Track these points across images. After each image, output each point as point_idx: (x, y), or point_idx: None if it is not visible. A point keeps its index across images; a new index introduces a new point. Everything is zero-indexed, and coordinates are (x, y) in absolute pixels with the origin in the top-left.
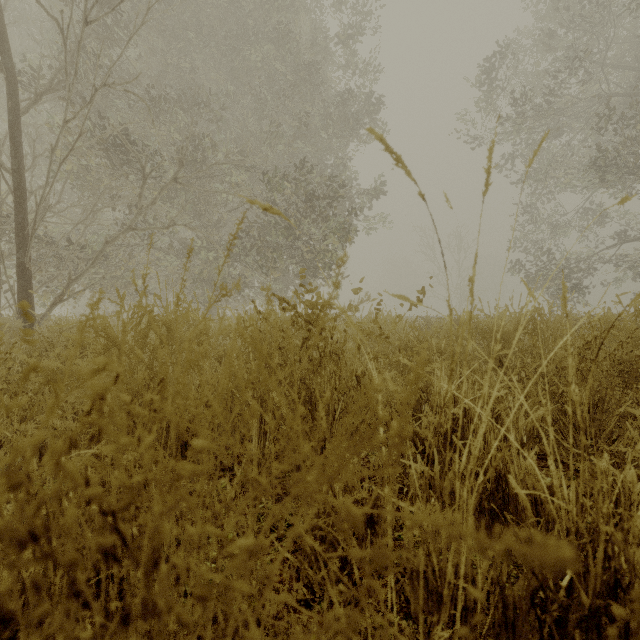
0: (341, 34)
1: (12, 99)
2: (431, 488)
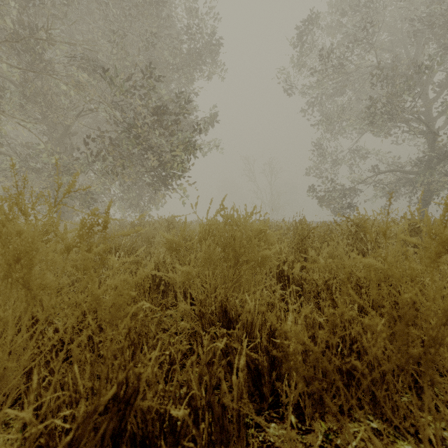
0: None
1: None
2: None
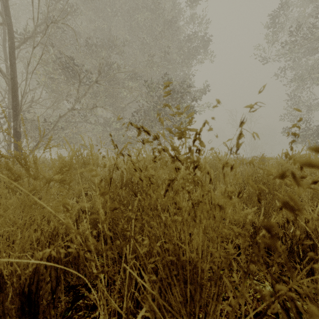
0: (187, 2)
1: (10, 40)
2: None
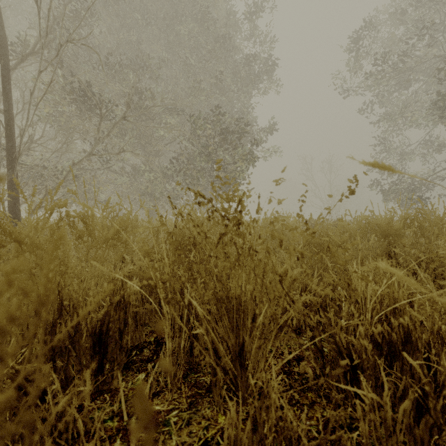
0: (246, 13)
1: (4, 58)
2: (358, 397)
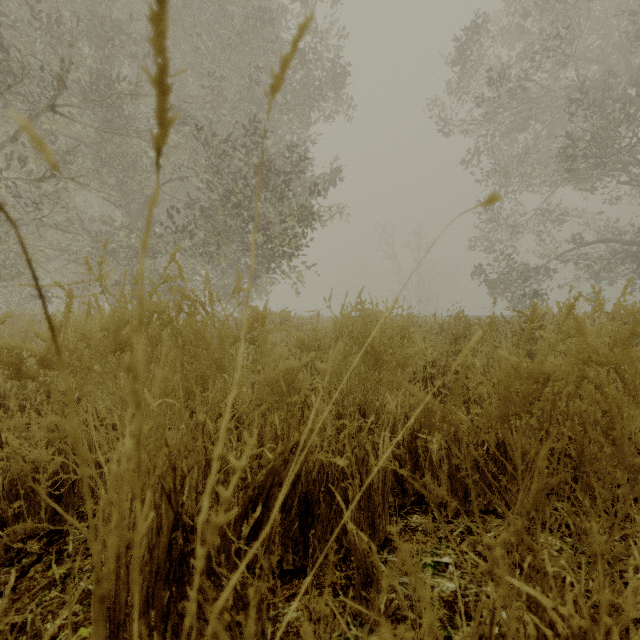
0: None
1: None
2: None
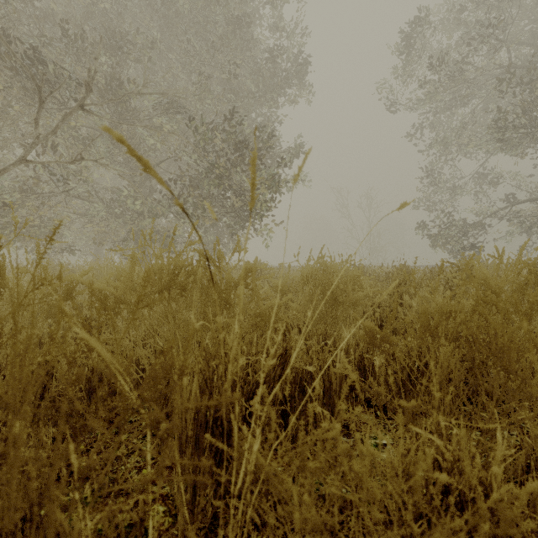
0: None
1: None
2: None
